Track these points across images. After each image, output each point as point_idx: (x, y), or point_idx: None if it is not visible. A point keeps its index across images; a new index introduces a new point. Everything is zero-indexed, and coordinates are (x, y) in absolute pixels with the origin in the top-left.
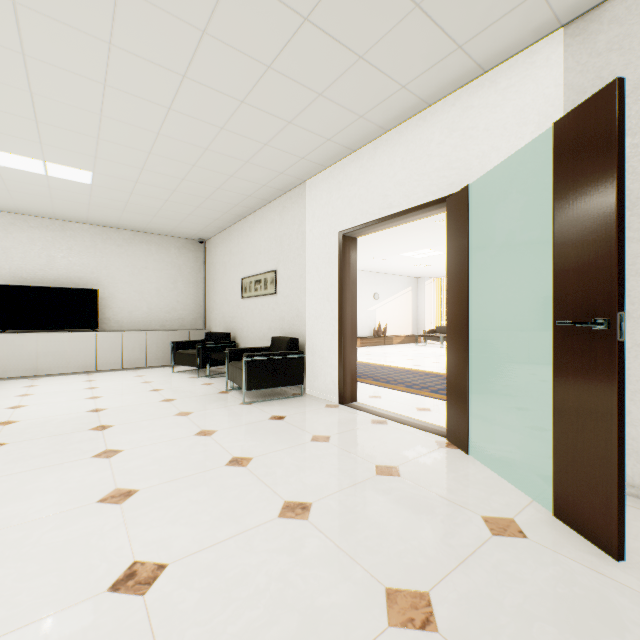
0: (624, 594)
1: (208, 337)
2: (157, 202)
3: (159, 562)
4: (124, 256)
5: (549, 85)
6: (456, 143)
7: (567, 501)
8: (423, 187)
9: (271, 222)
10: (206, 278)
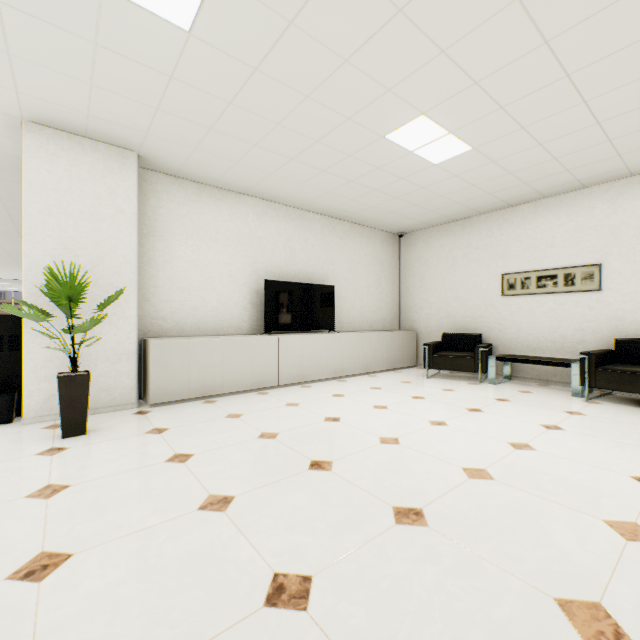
0: None
1: (449, 339)
2: (456, 187)
3: None
4: (343, 250)
5: None
6: None
7: None
8: None
9: (584, 211)
10: (401, 275)
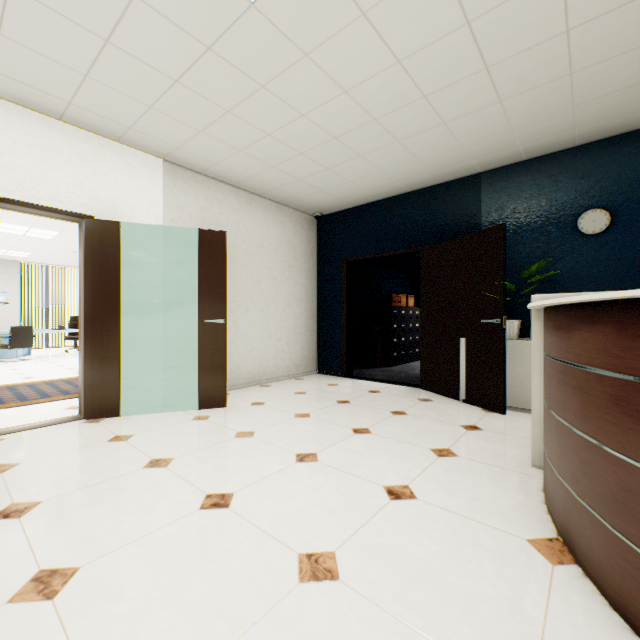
0: (241, 409)
1: None
2: None
3: (205, 498)
4: None
5: (157, 185)
6: (90, 174)
7: (206, 398)
8: (50, 190)
9: None
10: None
